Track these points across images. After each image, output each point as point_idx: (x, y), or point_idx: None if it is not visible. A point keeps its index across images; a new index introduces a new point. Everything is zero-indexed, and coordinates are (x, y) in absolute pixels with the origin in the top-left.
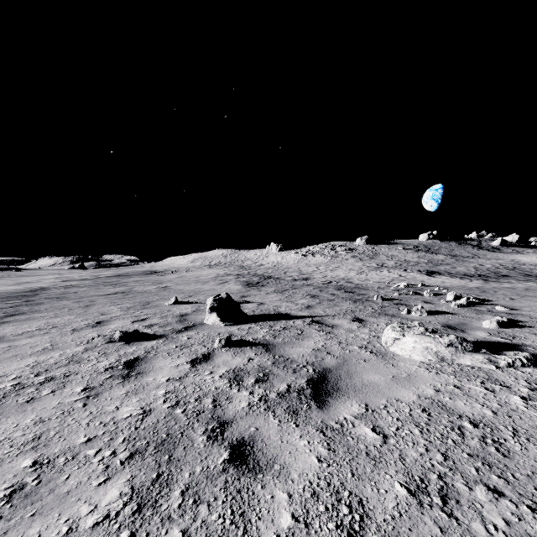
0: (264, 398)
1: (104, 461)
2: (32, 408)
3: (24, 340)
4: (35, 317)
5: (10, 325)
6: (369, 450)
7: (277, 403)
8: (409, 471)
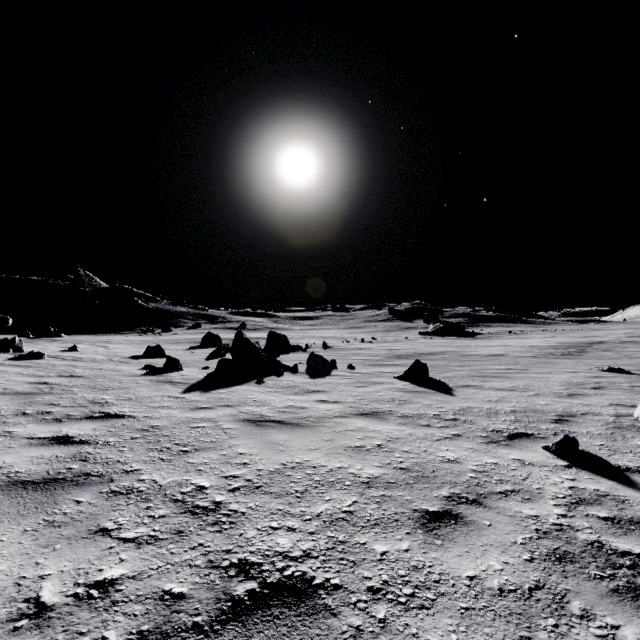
0: (631, 389)
1: (559, 382)
2: (550, 375)
3: (561, 364)
4: (575, 358)
5: (559, 359)
6: (635, 396)
7: (634, 390)
8: (635, 398)
